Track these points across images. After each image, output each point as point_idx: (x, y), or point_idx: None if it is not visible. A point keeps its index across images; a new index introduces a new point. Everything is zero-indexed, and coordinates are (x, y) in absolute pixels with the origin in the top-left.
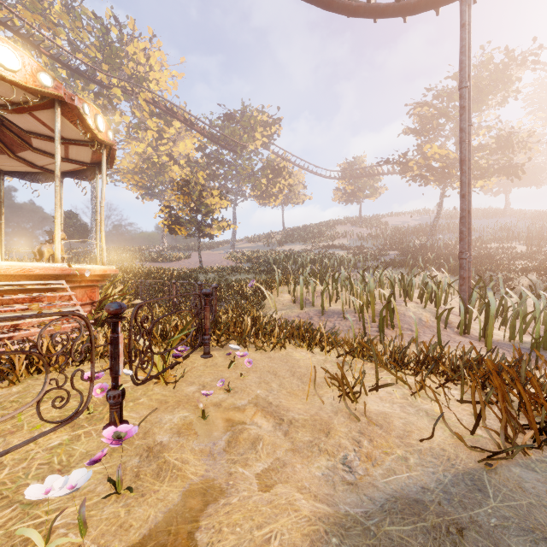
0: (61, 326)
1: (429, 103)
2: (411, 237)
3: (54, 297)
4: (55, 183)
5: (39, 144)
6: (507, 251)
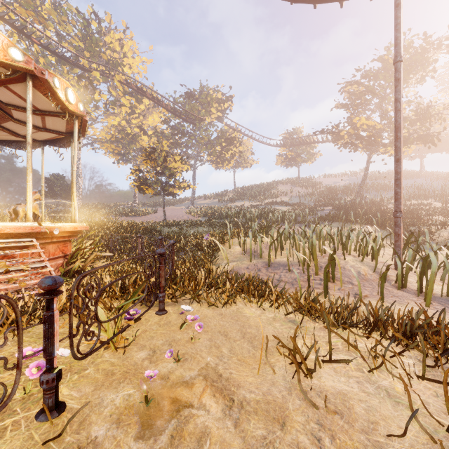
0: (27, 283)
1: (358, 82)
2: (342, 195)
3: (26, 252)
4: (27, 149)
5: (19, 116)
6: (424, 207)
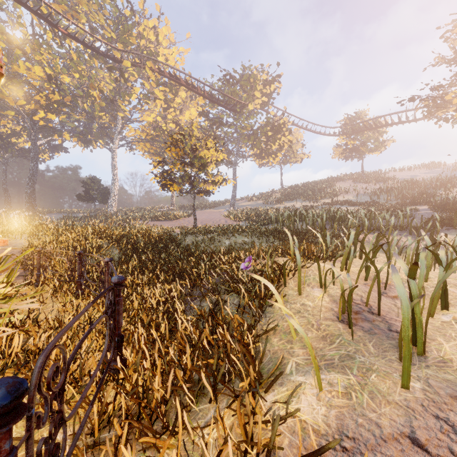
0: None
1: None
2: (432, 190)
3: None
4: None
5: None
6: None
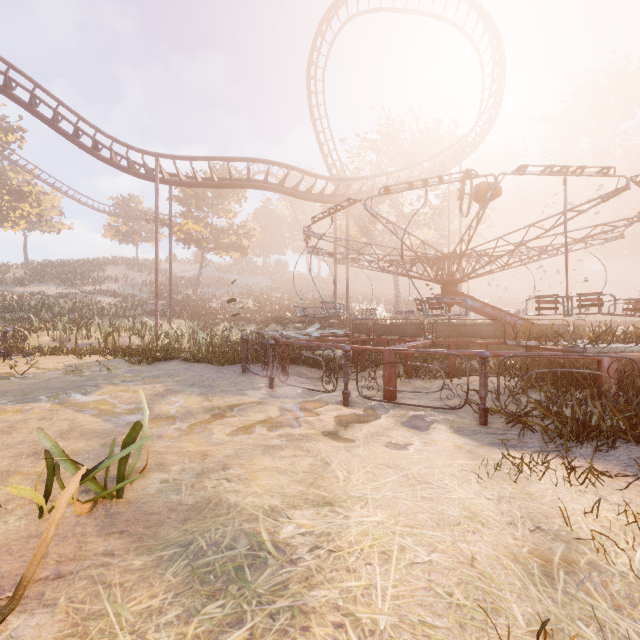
0: None
1: None
2: (184, 287)
3: None
4: None
5: None
6: (241, 305)
